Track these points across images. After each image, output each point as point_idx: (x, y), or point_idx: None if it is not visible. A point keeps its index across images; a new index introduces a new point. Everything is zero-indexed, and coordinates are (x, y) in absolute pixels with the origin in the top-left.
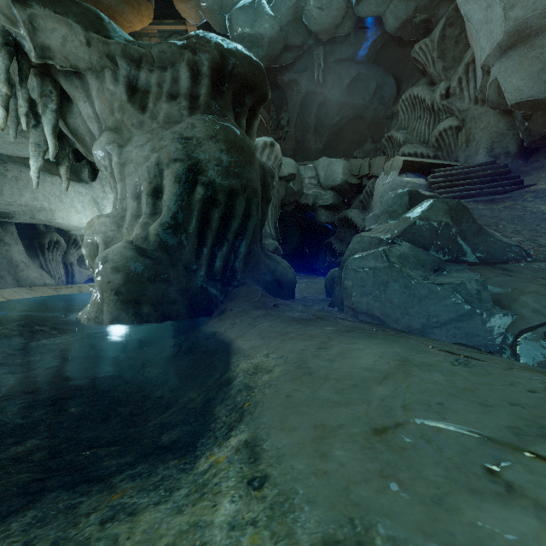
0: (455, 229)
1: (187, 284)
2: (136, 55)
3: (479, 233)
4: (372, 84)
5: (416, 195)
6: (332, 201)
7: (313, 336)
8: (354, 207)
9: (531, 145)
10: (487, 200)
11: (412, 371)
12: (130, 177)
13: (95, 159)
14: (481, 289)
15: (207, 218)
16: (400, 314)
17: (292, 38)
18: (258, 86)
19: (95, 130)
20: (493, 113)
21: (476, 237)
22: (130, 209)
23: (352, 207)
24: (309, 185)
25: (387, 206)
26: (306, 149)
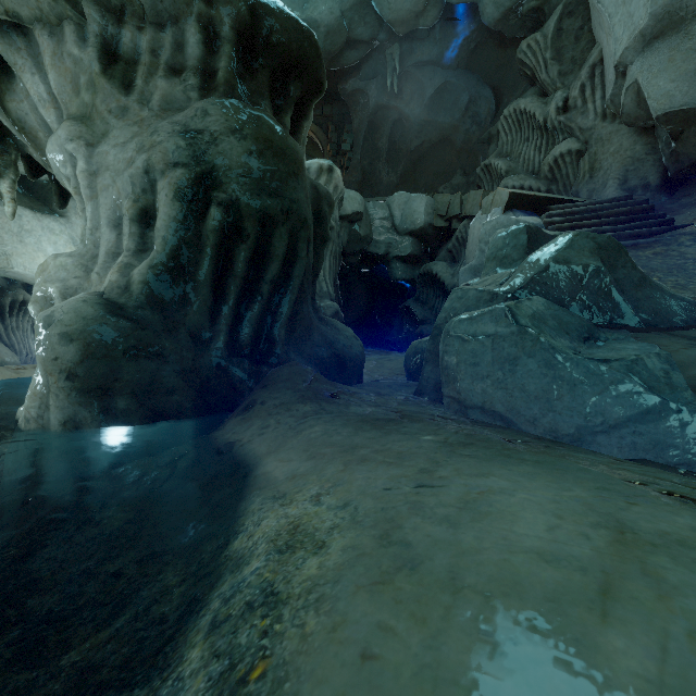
0: (609, 276)
1: (194, 362)
2: (116, 1)
3: (643, 284)
4: (463, 96)
5: (537, 234)
6: (411, 251)
7: (403, 456)
8: (440, 259)
9: (677, 175)
10: (628, 244)
11: (662, 568)
12: (106, 192)
13: (52, 165)
14: (669, 369)
15: (228, 259)
16: (539, 410)
17: (357, 30)
18: (308, 67)
19: (53, 120)
20: (627, 132)
21: (638, 290)
22: (104, 243)
23: (438, 259)
24: (380, 229)
25: (496, 248)
26: (376, 183)
